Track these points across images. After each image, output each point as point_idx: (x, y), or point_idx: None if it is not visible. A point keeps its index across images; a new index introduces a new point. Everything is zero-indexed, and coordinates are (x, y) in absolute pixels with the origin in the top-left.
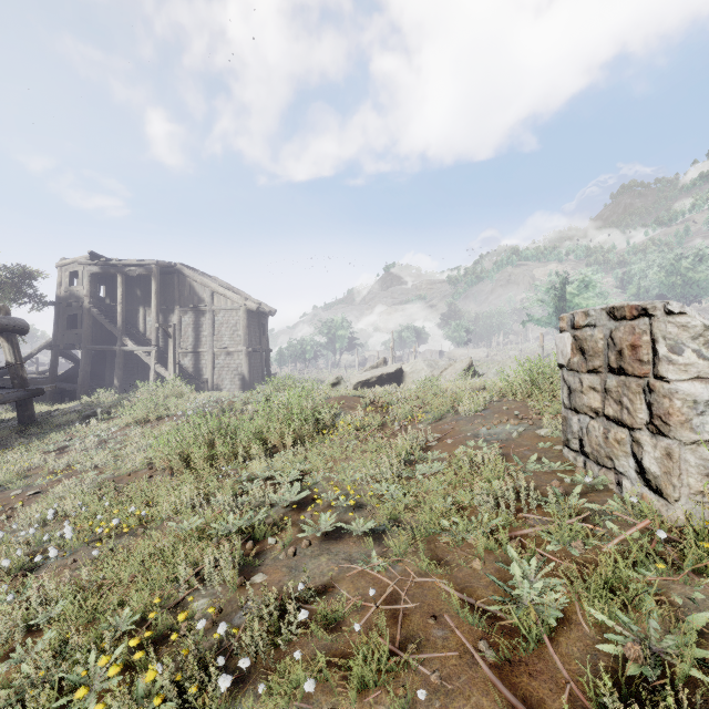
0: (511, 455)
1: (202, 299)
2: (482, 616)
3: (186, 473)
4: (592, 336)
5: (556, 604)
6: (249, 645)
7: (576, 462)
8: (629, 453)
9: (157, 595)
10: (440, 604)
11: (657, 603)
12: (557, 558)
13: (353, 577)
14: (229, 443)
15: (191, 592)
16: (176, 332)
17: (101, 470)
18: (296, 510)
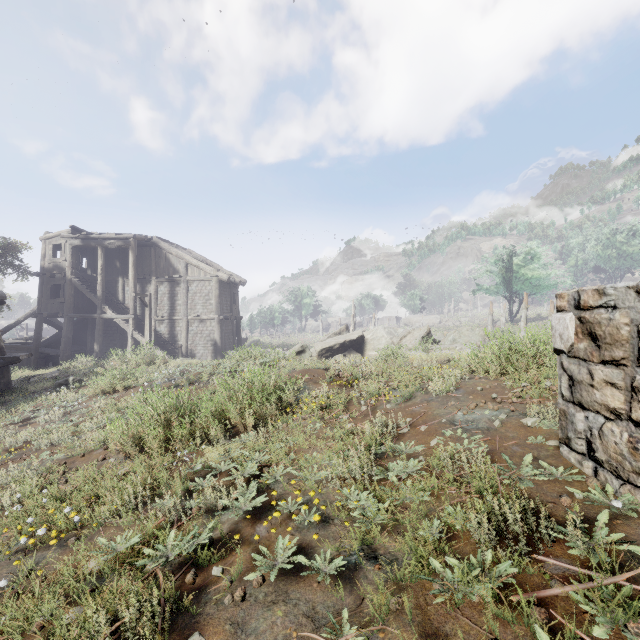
0: (498, 452)
1: (177, 270)
2: None
3: (136, 461)
4: (610, 319)
5: None
6: None
7: (582, 467)
8: None
9: None
10: None
11: None
12: None
13: None
14: (187, 424)
15: None
16: (153, 301)
17: (56, 448)
18: (251, 518)
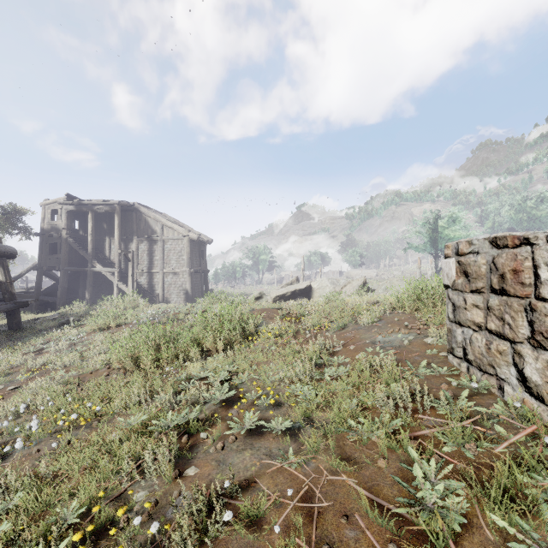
0: (404, 360)
1: (154, 231)
2: (391, 519)
3: (136, 373)
4: (475, 261)
5: (459, 509)
6: (178, 543)
7: (460, 367)
8: (511, 363)
9: (102, 487)
10: (350, 502)
11: None
12: (453, 459)
13: (273, 473)
14: (172, 348)
15: (132, 484)
16: (134, 257)
17: (69, 369)
18: (225, 406)
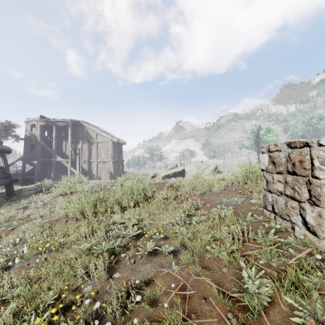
0: (238, 213)
1: (92, 137)
2: (229, 299)
3: (83, 220)
4: (278, 156)
5: (267, 294)
6: (111, 313)
7: (270, 216)
8: (298, 213)
9: (66, 284)
10: (207, 291)
11: (320, 295)
12: (265, 267)
13: (163, 275)
14: (104, 205)
15: (83, 282)
16: (80, 152)
17: (43, 218)
18: (135, 239)
